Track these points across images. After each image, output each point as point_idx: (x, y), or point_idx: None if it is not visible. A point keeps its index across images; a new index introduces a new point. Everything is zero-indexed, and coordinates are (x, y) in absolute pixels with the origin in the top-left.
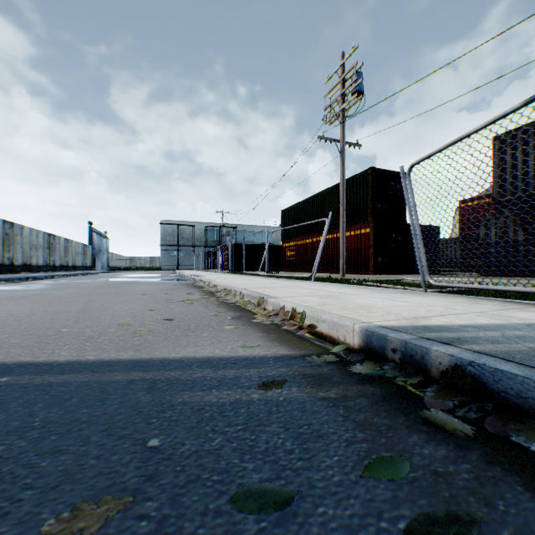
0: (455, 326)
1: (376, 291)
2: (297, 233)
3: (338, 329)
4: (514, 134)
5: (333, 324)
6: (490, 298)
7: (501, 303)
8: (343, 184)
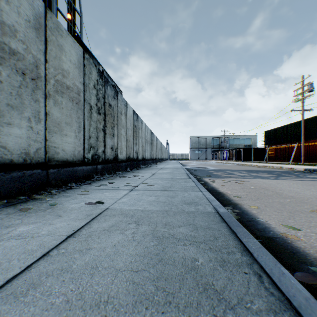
0: None
1: (311, 166)
2: (274, 143)
3: (300, 169)
4: None
5: (299, 169)
6: None
7: None
8: (302, 127)
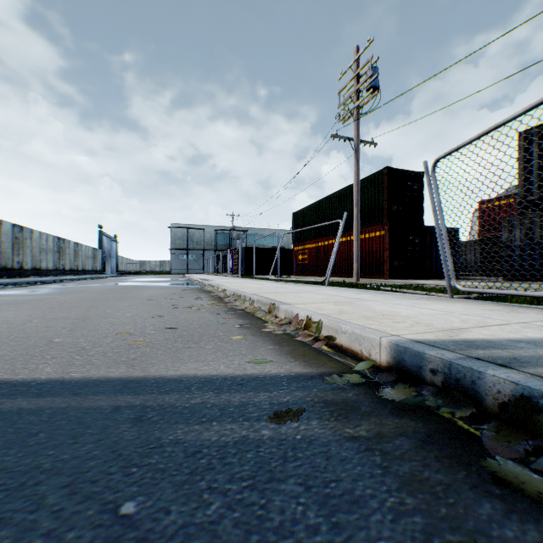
0: (503, 341)
1: (397, 297)
2: (308, 236)
3: (362, 343)
4: (541, 129)
5: (355, 336)
6: (527, 306)
7: (542, 312)
8: (357, 184)
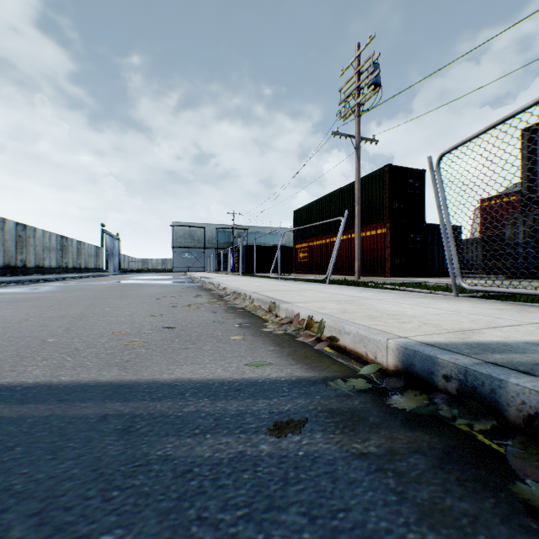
0: (519, 344)
1: (400, 295)
2: (309, 234)
3: (367, 344)
4: None
5: (359, 338)
6: (537, 305)
7: None
8: (358, 181)
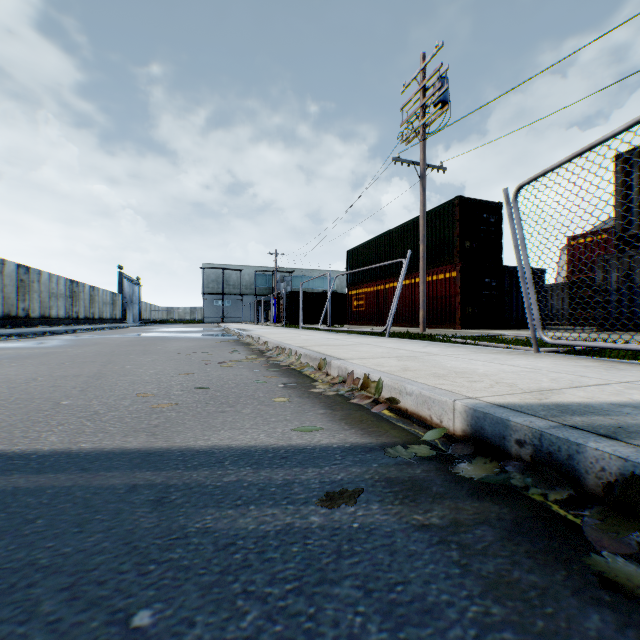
0: (603, 405)
1: (471, 350)
2: (365, 278)
3: (431, 406)
4: None
5: (422, 399)
6: (629, 361)
7: None
8: (423, 216)
